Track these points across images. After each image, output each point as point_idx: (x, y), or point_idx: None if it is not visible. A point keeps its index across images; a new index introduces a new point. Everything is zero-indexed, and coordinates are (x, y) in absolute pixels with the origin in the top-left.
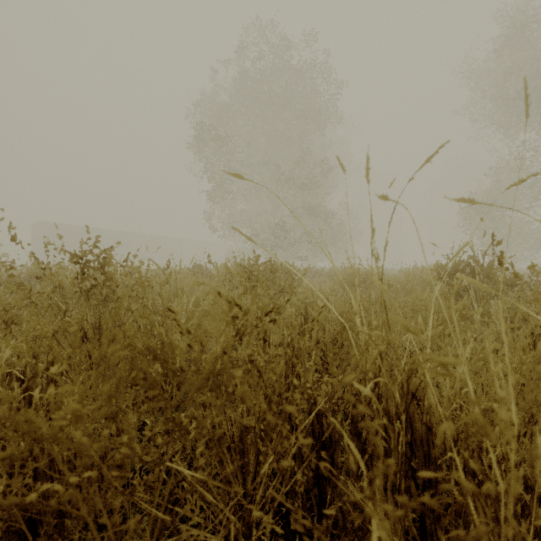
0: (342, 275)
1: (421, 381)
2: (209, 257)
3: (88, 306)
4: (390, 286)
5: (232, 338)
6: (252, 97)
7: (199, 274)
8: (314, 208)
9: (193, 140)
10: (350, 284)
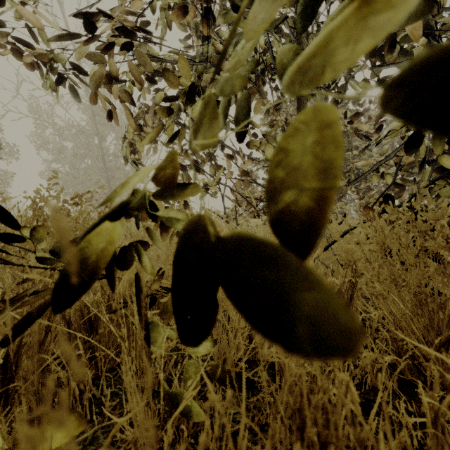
0: None
1: None
2: None
3: None
4: None
5: None
6: None
7: None
8: None
9: None
10: None
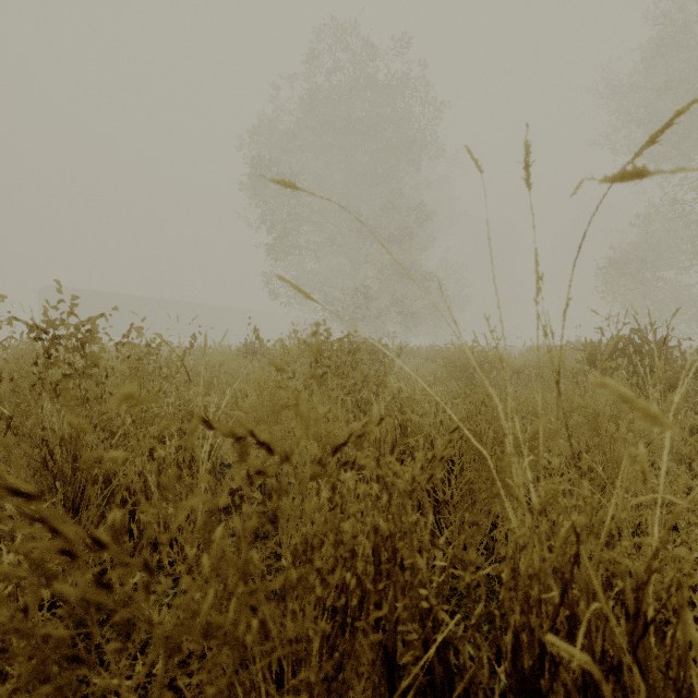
0: (450, 357)
1: (670, 596)
2: (256, 330)
3: (56, 408)
4: (518, 372)
5: (254, 516)
6: (325, 122)
7: (250, 355)
8: (406, 267)
9: (248, 178)
10: (461, 369)
